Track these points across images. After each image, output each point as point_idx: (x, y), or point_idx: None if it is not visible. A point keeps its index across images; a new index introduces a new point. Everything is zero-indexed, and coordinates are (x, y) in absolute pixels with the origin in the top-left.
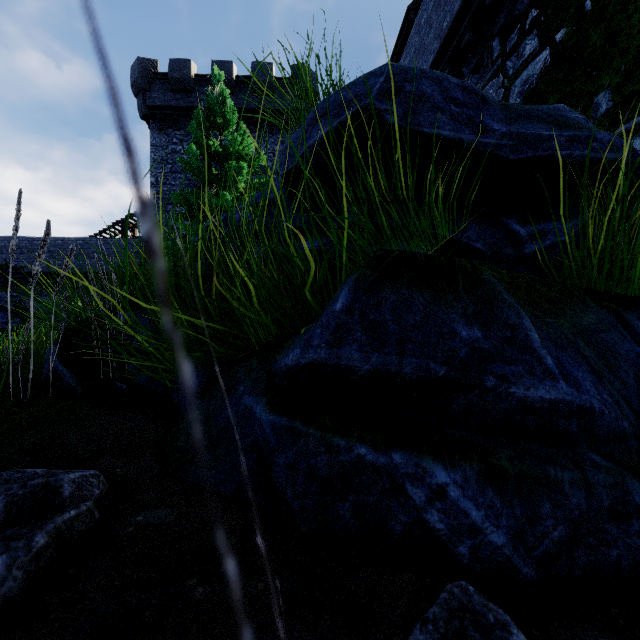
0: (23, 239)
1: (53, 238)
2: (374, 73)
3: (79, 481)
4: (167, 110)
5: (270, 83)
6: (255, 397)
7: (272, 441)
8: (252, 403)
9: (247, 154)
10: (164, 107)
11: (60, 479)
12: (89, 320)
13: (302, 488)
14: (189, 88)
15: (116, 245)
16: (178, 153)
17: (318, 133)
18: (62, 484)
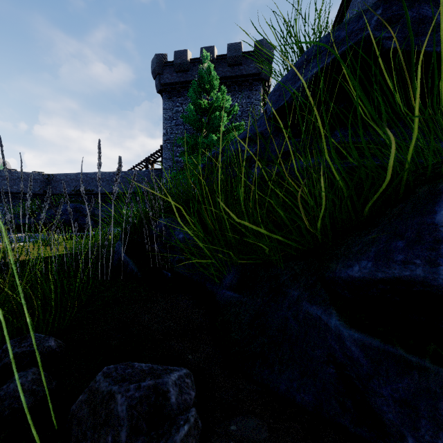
0: (93, 173)
1: (108, 172)
2: (368, 9)
3: (179, 383)
4: (173, 85)
5: (239, 56)
6: (320, 306)
7: (364, 364)
8: (319, 313)
9: (226, 107)
10: (171, 83)
11: (165, 382)
12: (139, 224)
13: (430, 437)
14: (186, 68)
15: (143, 174)
16: (179, 112)
17: (310, 71)
18: (168, 388)
